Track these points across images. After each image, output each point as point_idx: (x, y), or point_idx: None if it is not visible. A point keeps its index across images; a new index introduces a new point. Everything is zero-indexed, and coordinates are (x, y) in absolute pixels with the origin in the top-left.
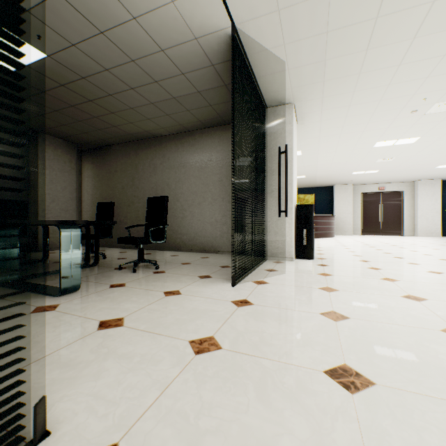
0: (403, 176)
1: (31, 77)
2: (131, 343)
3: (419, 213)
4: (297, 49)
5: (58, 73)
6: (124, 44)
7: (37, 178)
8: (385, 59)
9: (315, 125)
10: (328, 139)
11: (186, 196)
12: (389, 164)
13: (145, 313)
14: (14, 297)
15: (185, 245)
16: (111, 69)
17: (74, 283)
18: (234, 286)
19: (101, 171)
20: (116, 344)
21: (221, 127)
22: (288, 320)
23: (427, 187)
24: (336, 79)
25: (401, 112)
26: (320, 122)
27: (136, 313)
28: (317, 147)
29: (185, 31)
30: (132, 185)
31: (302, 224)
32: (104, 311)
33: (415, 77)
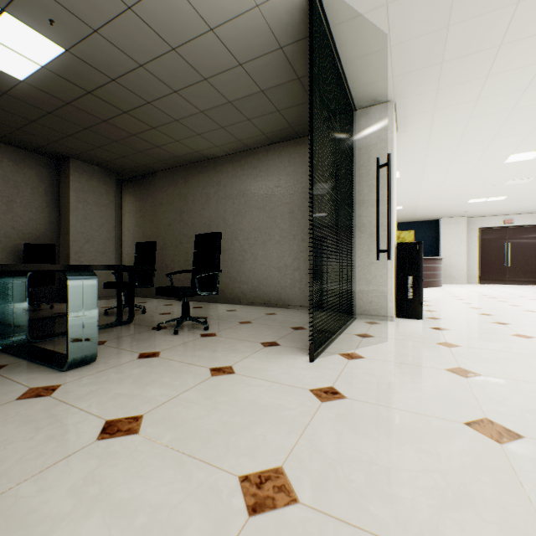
0: None
1: (50, 82)
2: (140, 476)
3: None
4: (407, 10)
5: (82, 75)
6: (160, 23)
7: (68, 213)
8: None
9: (422, 132)
10: (439, 153)
11: (246, 233)
12: (524, 186)
13: (177, 407)
14: (9, 369)
15: (245, 297)
16: (147, 64)
17: (88, 353)
18: (313, 361)
19: (144, 205)
20: (116, 476)
21: (292, 142)
22: (410, 435)
23: None
24: (461, 57)
25: None
26: (431, 129)
27: (163, 408)
28: (422, 165)
29: None
30: (180, 220)
31: (405, 270)
32: (118, 400)
33: None
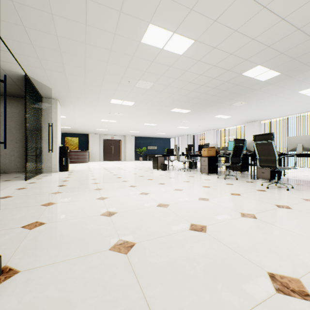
0: (120, 133)
1: None
2: None
3: (127, 150)
4: (57, 87)
5: None
6: None
7: None
8: (92, 98)
9: (71, 108)
10: (79, 114)
11: None
12: (111, 128)
13: None
14: None
15: None
16: None
17: None
18: (27, 180)
19: None
20: None
21: (10, 97)
22: (50, 183)
23: (130, 139)
24: (76, 98)
25: (105, 112)
26: (73, 108)
27: None
28: (74, 116)
29: None
30: None
31: (63, 155)
32: None
33: (105, 105)
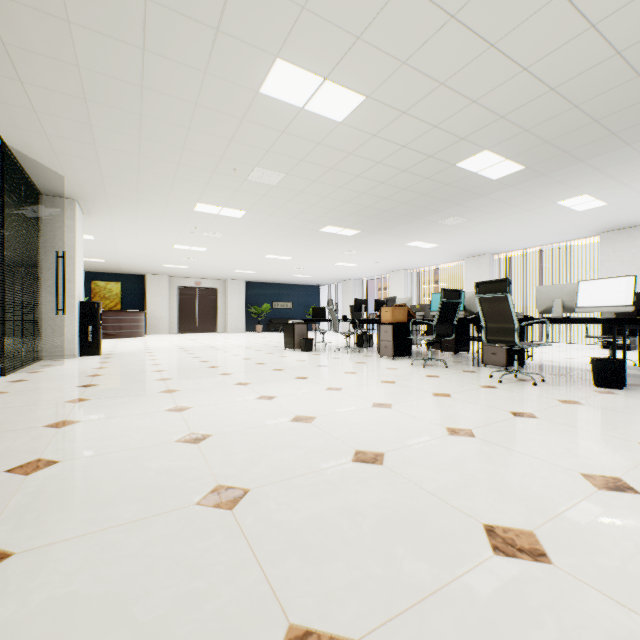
0: (214, 274)
1: None
2: None
3: (229, 311)
4: (77, 173)
5: None
6: None
7: None
8: (155, 201)
9: (106, 220)
10: (125, 233)
11: None
12: (196, 263)
13: None
14: None
15: None
16: None
17: None
18: (5, 376)
19: None
20: None
21: None
22: (61, 380)
23: (236, 286)
24: (118, 198)
25: (183, 230)
26: (112, 220)
27: None
28: (114, 237)
29: None
30: None
31: (88, 321)
32: None
33: (182, 215)
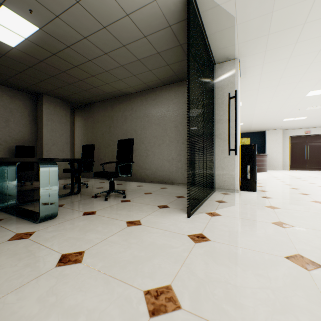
0: None
1: (30, 48)
2: (82, 290)
3: None
4: (247, 2)
5: (50, 44)
6: (96, 11)
7: (42, 127)
8: None
9: (256, 78)
10: (266, 91)
11: (149, 139)
12: (318, 111)
13: (106, 246)
14: (4, 222)
15: (148, 178)
16: (88, 37)
17: (52, 212)
18: (189, 217)
19: (87, 122)
20: (67, 290)
21: (176, 84)
22: (251, 265)
23: None
24: (280, 31)
25: None
26: (261, 75)
27: (97, 246)
28: (255, 98)
29: None
30: (109, 131)
31: (245, 161)
32: (69, 241)
33: None
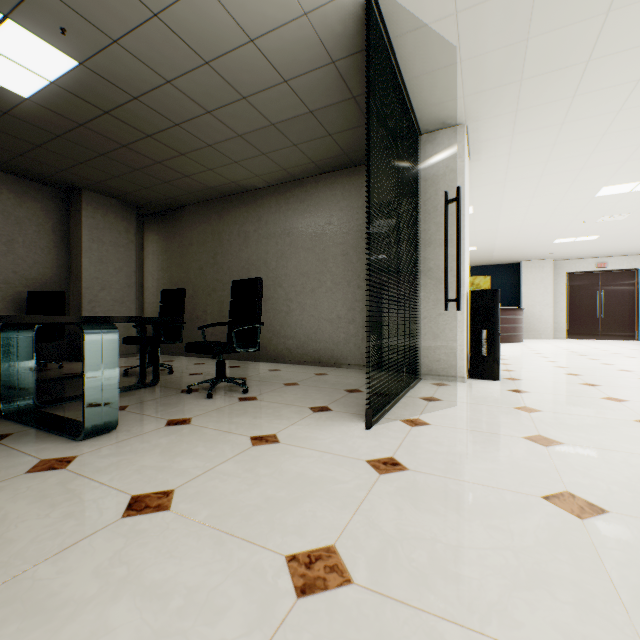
0: (639, 245)
1: (60, 101)
2: (174, 556)
3: None
4: (479, 20)
5: (99, 92)
6: (191, 33)
7: (80, 255)
8: None
9: (499, 161)
10: (519, 185)
11: (292, 279)
12: (619, 224)
13: (214, 481)
14: (15, 439)
15: (290, 354)
16: (175, 80)
17: (108, 419)
18: (370, 428)
19: (170, 245)
20: (146, 556)
21: (346, 171)
22: (480, 510)
23: None
24: (543, 74)
25: None
26: (509, 157)
27: (197, 482)
28: (499, 199)
29: (288, 1)
30: (213, 263)
31: (479, 322)
32: (144, 473)
33: None
